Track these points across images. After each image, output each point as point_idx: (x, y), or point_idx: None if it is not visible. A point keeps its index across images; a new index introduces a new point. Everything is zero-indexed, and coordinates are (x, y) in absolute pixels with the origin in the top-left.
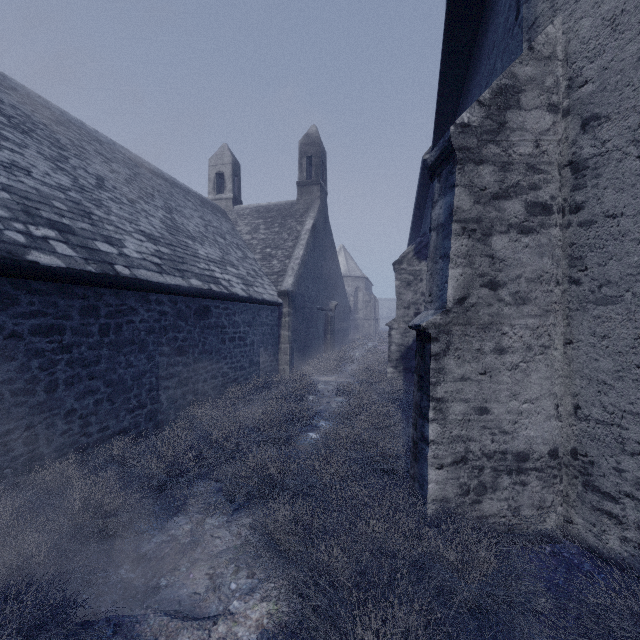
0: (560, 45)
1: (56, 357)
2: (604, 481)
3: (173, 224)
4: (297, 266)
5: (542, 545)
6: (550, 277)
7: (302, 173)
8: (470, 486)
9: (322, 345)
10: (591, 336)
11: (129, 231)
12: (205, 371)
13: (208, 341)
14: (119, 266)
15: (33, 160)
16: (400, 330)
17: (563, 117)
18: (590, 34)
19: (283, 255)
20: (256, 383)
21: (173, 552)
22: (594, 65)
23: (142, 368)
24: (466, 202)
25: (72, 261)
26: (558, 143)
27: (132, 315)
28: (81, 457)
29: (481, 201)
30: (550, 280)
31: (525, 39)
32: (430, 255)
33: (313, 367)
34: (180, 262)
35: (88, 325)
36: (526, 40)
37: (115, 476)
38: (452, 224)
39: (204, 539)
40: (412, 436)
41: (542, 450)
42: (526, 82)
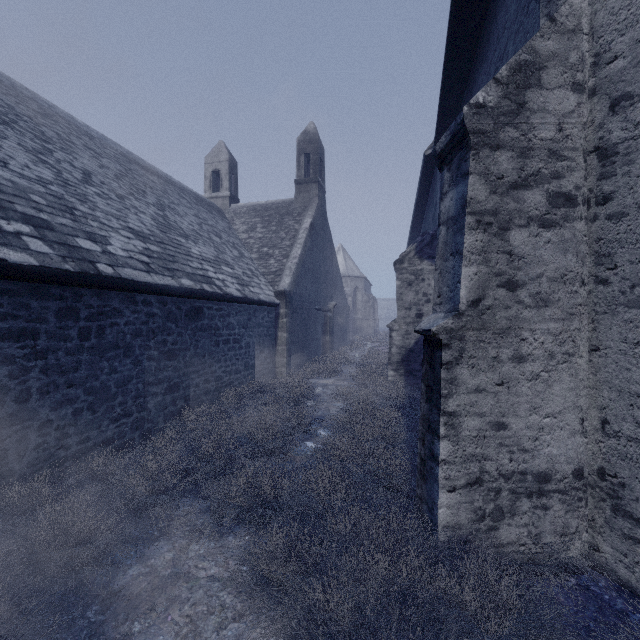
0: (585, 17)
1: (28, 364)
2: (637, 506)
3: (165, 221)
4: (295, 265)
5: (568, 579)
6: (574, 276)
7: (300, 171)
8: (486, 511)
9: (320, 346)
10: (622, 342)
11: (116, 228)
12: (197, 375)
13: (200, 344)
14: (101, 264)
15: (12, 151)
16: (401, 332)
17: (588, 98)
18: (620, 3)
19: (280, 254)
20: (252, 387)
21: (151, 587)
22: (625, 38)
23: (127, 374)
24: (481, 192)
25: (47, 259)
26: (583, 126)
27: (116, 317)
28: (58, 472)
29: (498, 191)
30: (574, 279)
31: (543, 14)
32: (439, 252)
33: (311, 369)
34: (171, 261)
35: (66, 328)
36: (545, 15)
37: (91, 496)
38: (465, 217)
39: (187, 570)
40: (419, 452)
41: (566, 470)
42: (548, 58)
